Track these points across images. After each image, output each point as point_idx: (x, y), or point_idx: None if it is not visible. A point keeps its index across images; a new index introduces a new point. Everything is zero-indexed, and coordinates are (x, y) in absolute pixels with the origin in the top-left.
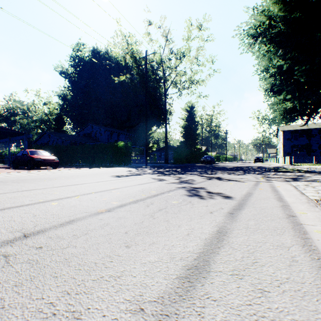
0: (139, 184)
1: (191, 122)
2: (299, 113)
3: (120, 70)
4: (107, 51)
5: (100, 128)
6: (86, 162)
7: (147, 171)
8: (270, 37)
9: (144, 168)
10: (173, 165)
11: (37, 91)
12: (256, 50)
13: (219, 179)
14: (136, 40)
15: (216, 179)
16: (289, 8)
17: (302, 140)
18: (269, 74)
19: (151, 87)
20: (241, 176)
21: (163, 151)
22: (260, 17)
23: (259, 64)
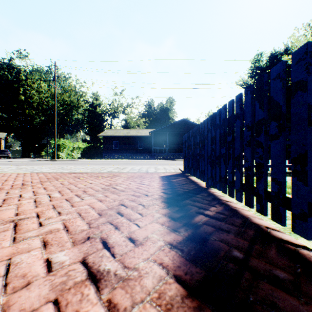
0: None
1: None
2: None
3: None
4: (286, 48)
5: None
6: None
7: None
8: None
9: None
10: None
11: None
12: None
13: None
14: None
15: None
16: None
17: None
18: None
19: None
20: None
21: None
22: None
23: None
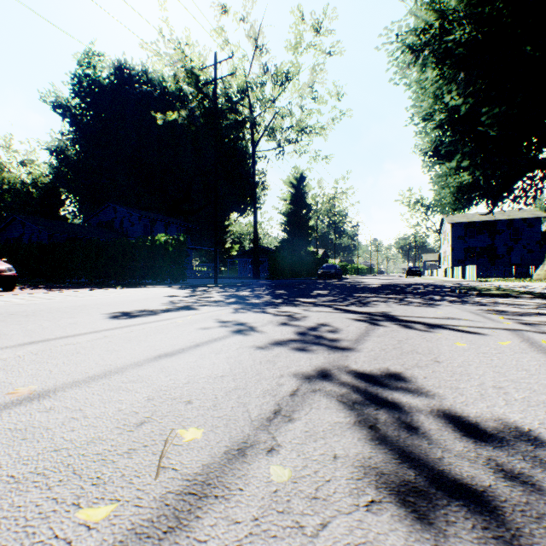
0: (160, 358)
1: (300, 205)
2: (483, 192)
3: (170, 106)
4: (146, 71)
5: (130, 211)
6: (91, 277)
7: (212, 297)
8: (442, 53)
9: (209, 288)
10: (268, 282)
11: (6, 138)
12: (415, 78)
13: (400, 323)
14: (200, 53)
15: (392, 324)
16: (476, 0)
17: (482, 239)
18: (433, 123)
19: (227, 139)
20: (436, 309)
21: (250, 257)
22: (426, 13)
23: (416, 107)
